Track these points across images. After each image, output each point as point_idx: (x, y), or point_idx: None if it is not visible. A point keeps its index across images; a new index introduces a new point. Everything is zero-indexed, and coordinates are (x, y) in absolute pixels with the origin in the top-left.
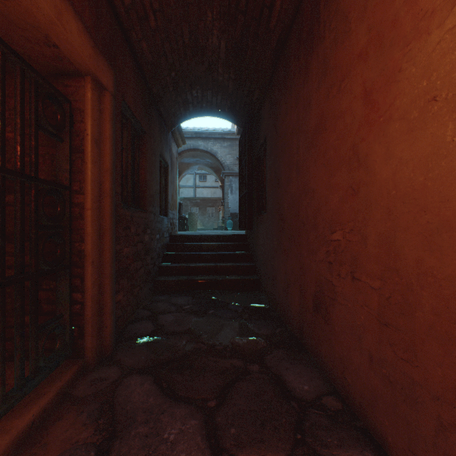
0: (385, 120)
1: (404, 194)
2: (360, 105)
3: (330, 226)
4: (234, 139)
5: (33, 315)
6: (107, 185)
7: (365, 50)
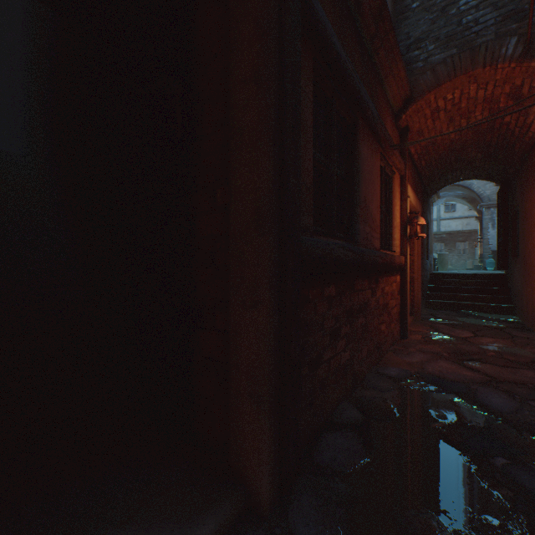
0: None
1: None
2: None
3: None
4: None
5: None
6: (419, 251)
7: None
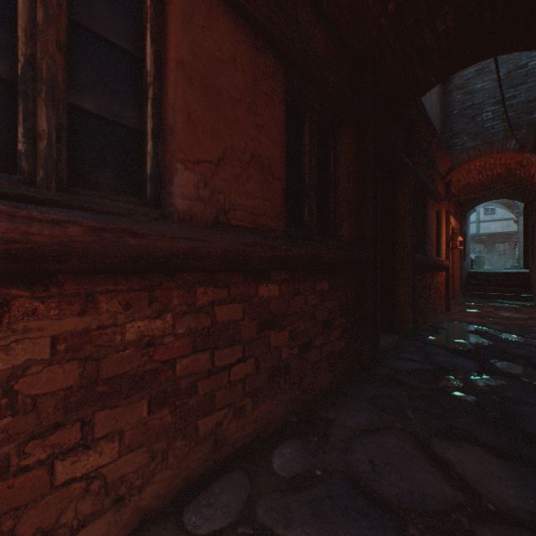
0: None
1: None
2: None
3: None
4: None
5: None
6: (458, 256)
7: None
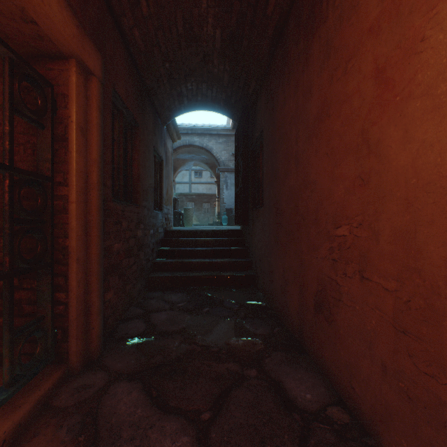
0: (402, 98)
1: (428, 182)
2: (371, 85)
3: (334, 221)
4: (229, 135)
5: (7, 319)
6: (94, 177)
7: (377, 23)
